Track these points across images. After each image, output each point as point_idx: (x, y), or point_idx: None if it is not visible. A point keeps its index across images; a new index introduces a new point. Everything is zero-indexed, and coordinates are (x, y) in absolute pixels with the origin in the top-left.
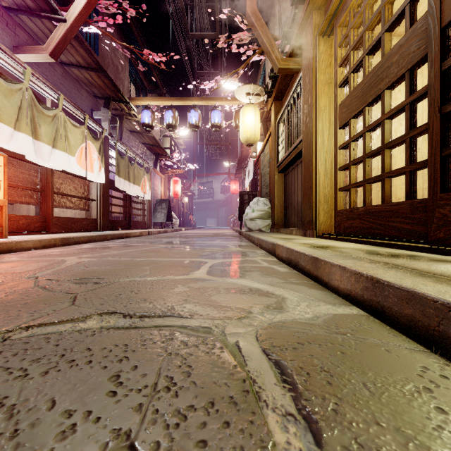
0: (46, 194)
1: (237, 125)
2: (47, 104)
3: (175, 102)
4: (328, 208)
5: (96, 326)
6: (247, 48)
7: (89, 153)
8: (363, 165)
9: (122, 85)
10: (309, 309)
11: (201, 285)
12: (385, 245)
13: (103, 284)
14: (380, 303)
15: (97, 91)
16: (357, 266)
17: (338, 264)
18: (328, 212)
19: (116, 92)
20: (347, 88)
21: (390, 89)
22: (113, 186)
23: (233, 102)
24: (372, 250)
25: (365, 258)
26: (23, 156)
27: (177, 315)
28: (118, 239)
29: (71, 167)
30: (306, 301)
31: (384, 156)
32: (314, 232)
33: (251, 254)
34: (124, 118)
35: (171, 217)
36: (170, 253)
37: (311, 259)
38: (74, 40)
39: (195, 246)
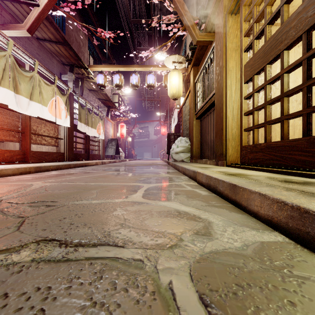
0: (25, 134)
1: (166, 85)
2: (26, 68)
3: (121, 68)
4: (235, 144)
5: (27, 258)
6: (173, 27)
7: (58, 104)
8: (265, 111)
9: (83, 56)
10: (235, 235)
11: (136, 208)
12: (286, 173)
13: (53, 207)
14: (310, 234)
15: (64, 60)
16: (276, 193)
17: (258, 192)
18: (234, 147)
19: (78, 61)
20: (248, 54)
21: (288, 49)
22: (76, 129)
23: (163, 68)
24: (278, 177)
25: (278, 185)
26: (7, 106)
27: (112, 243)
28: (79, 167)
29: (44, 114)
30: (231, 226)
31: (283, 102)
32: (224, 163)
33: (177, 179)
34: (84, 80)
35: (119, 151)
36: (115, 178)
37: (229, 185)
38: (46, 21)
39: (135, 172)
